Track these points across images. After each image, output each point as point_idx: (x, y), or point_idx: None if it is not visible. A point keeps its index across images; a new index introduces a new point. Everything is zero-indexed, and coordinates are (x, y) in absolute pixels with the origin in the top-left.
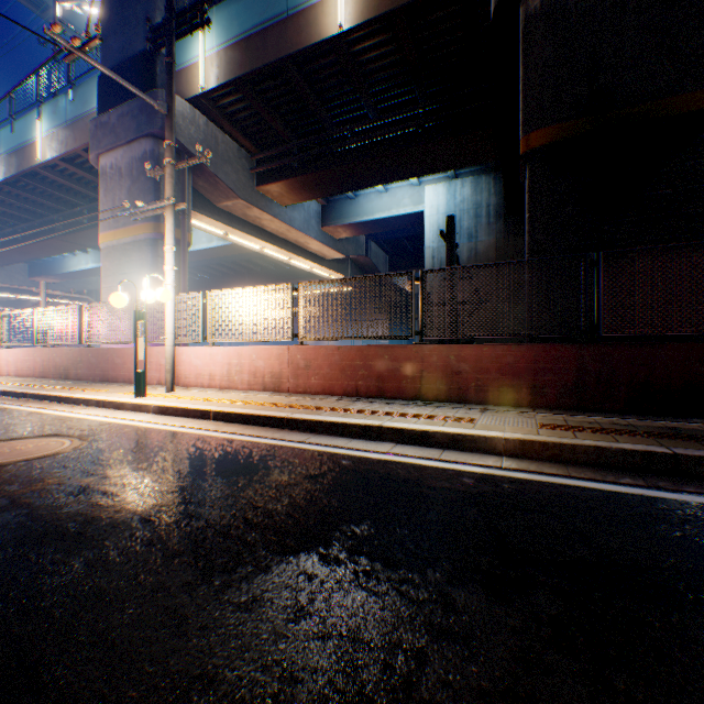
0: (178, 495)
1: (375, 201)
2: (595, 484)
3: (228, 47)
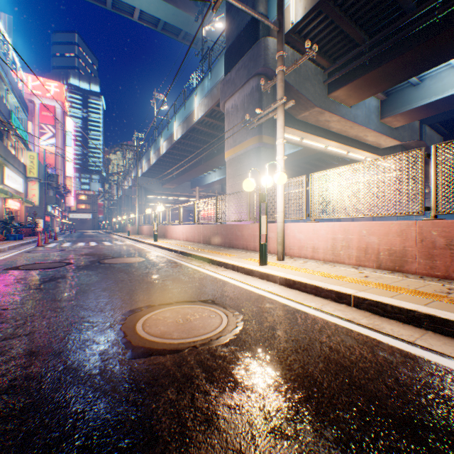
0: None
1: (446, 79)
2: None
3: None
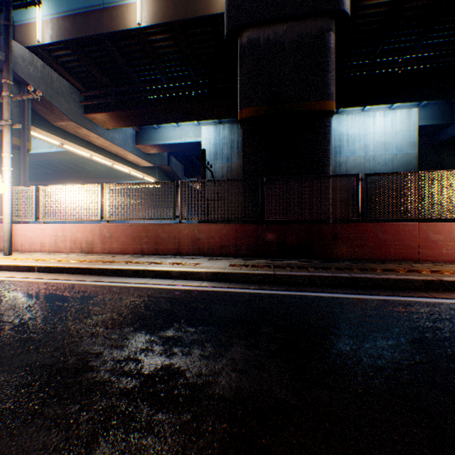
0: None
1: (172, 132)
2: (237, 290)
3: (60, 17)
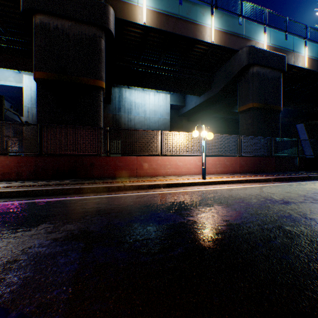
0: None
1: None
2: None
3: None
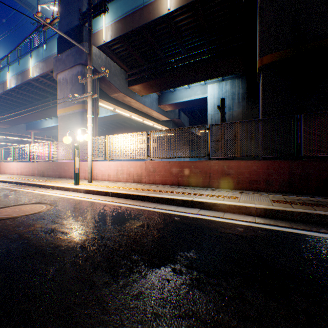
0: (97, 234)
1: (184, 93)
2: (307, 232)
3: (116, 22)
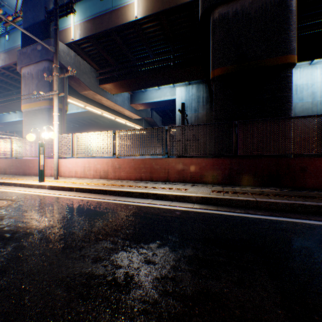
0: (55, 222)
1: (154, 93)
2: (226, 212)
3: (85, 21)
